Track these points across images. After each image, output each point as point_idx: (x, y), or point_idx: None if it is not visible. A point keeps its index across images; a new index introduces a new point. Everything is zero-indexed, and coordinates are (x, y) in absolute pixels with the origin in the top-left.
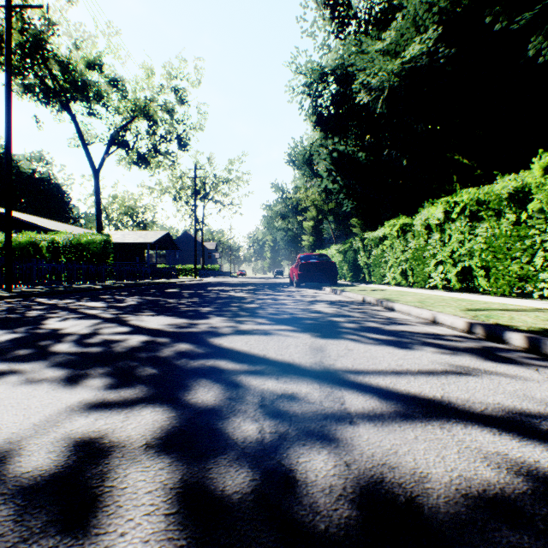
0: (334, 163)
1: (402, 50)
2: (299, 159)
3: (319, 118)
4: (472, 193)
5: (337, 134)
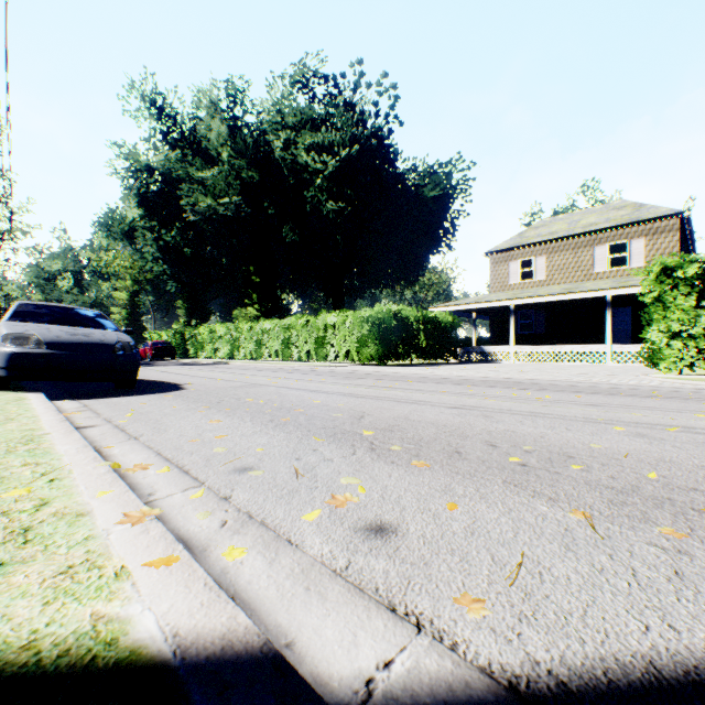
0: (161, 248)
1: (219, 194)
2: (118, 231)
3: (144, 200)
4: (229, 327)
5: (164, 221)
